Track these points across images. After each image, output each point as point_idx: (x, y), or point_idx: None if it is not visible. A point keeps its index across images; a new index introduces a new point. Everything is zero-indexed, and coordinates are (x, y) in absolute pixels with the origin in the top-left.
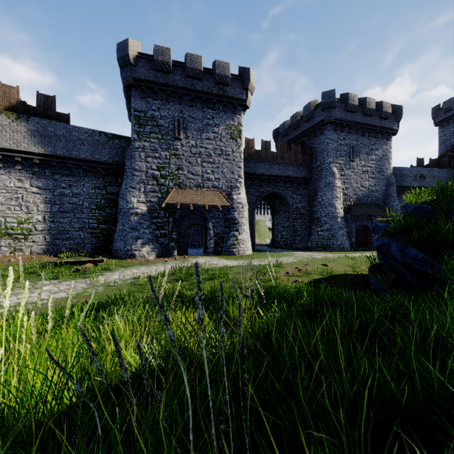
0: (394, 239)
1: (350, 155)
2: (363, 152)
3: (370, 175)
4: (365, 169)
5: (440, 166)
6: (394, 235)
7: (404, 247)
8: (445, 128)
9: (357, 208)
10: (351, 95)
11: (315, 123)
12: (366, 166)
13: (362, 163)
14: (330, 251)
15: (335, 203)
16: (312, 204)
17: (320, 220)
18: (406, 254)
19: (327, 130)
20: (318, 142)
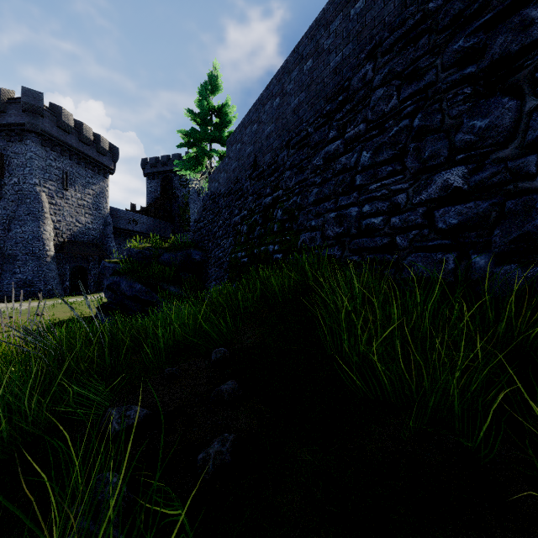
0: (123, 277)
1: (64, 182)
2: (79, 182)
3: (87, 211)
4: (82, 203)
5: (149, 214)
6: (124, 274)
7: (133, 283)
8: (151, 181)
9: (72, 247)
10: (65, 111)
11: (10, 122)
12: (83, 199)
13: (78, 195)
14: (36, 299)
15: (44, 237)
16: (4, 236)
17: (20, 259)
18: (134, 288)
19: (31, 141)
20: (16, 151)
